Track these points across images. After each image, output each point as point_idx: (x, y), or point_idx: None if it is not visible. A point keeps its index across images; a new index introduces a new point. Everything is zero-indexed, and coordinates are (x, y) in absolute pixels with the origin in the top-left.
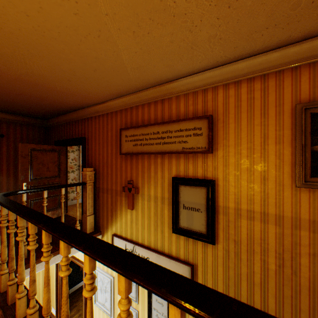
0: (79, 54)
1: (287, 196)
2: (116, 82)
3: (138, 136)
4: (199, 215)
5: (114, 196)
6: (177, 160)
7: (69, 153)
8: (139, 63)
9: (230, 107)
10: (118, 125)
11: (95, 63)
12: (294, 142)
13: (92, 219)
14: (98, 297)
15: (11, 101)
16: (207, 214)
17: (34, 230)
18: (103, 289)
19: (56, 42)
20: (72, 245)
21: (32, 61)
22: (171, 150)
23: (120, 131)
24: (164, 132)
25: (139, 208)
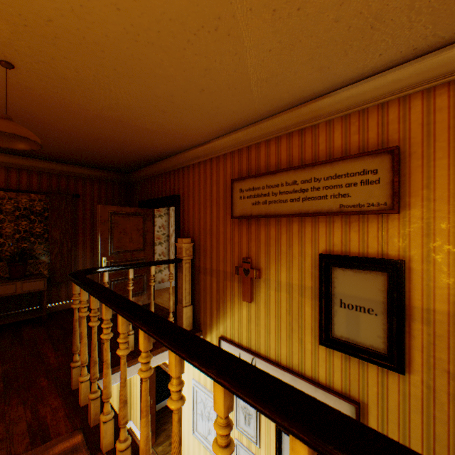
0: (182, 66)
1: None
2: (229, 107)
3: (261, 189)
4: (372, 321)
5: (221, 280)
6: (328, 226)
7: (156, 218)
8: (272, 70)
9: (437, 129)
10: (227, 175)
11: (203, 79)
12: None
13: (189, 312)
14: (198, 426)
15: (89, 149)
16: (389, 320)
17: (125, 327)
18: (205, 416)
19: (153, 50)
20: (191, 363)
21: (118, 86)
22: (317, 209)
23: (231, 184)
24: (306, 181)
25: (262, 301)
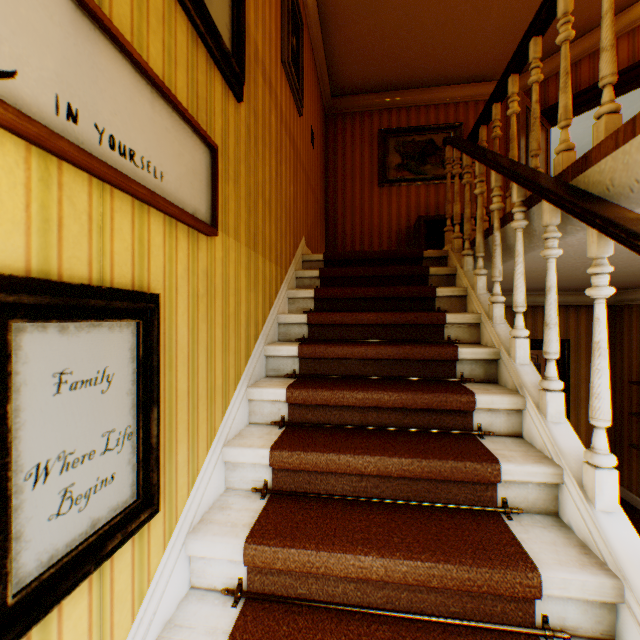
0: None
1: (279, 72)
2: None
3: None
4: None
5: None
6: None
7: None
8: None
9: None
10: None
11: None
12: (281, 0)
13: None
14: None
15: None
16: (237, 8)
17: None
18: None
19: None
20: None
21: None
22: None
23: None
24: None
25: None
